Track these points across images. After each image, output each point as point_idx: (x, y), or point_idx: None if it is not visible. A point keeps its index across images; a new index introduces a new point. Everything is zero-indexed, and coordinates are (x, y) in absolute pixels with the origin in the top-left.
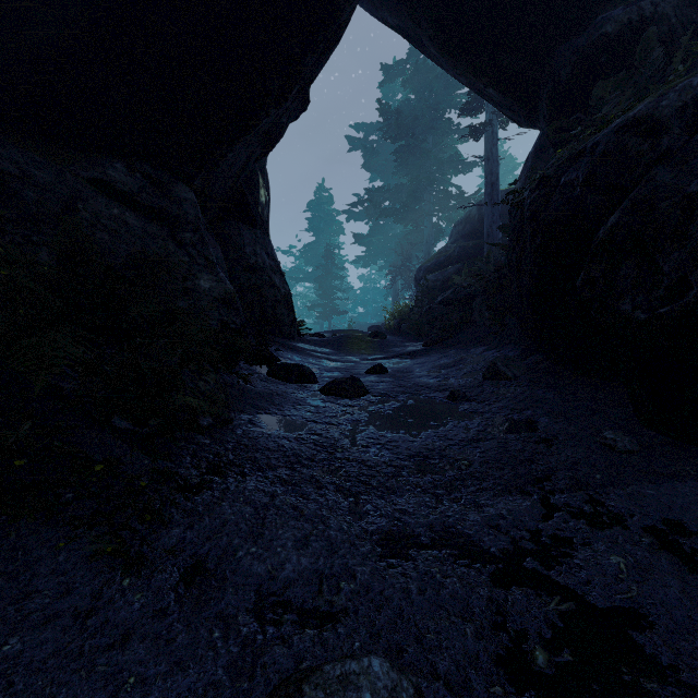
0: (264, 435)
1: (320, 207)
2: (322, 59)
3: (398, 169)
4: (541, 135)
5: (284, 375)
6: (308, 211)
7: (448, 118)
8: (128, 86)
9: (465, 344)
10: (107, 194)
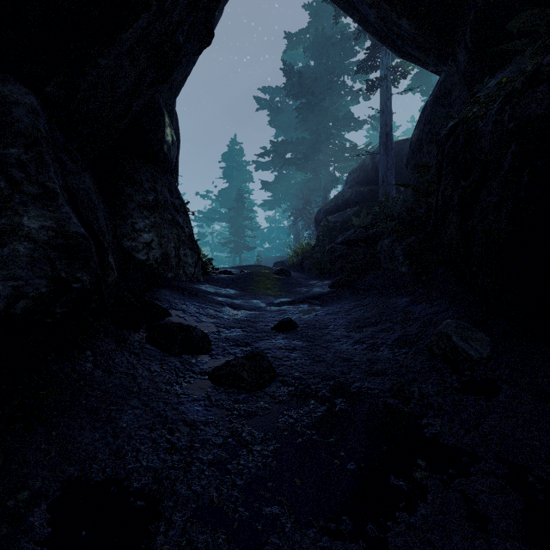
0: None
1: (232, 158)
2: None
3: (299, 125)
4: (441, 82)
5: (164, 344)
6: (222, 161)
7: (343, 81)
8: None
9: (379, 290)
10: None
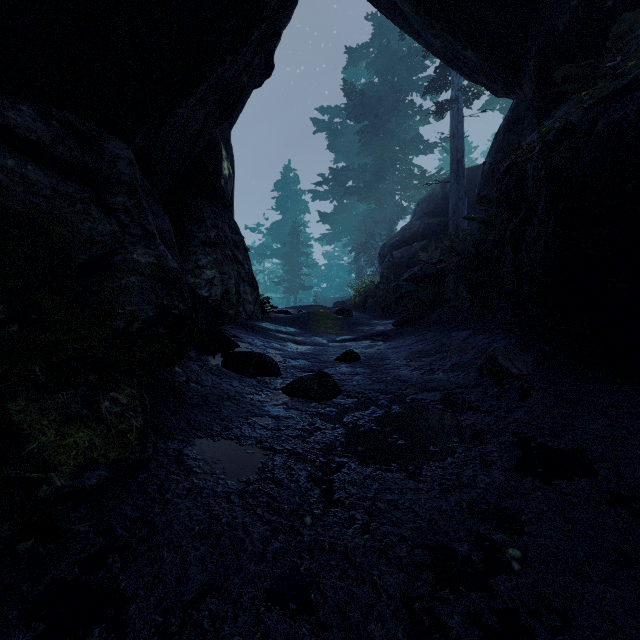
0: (192, 491)
1: (286, 187)
2: (286, 6)
3: (362, 150)
4: (514, 107)
5: (240, 368)
6: (275, 190)
7: (411, 100)
8: (34, 5)
9: (442, 326)
10: (3, 142)
